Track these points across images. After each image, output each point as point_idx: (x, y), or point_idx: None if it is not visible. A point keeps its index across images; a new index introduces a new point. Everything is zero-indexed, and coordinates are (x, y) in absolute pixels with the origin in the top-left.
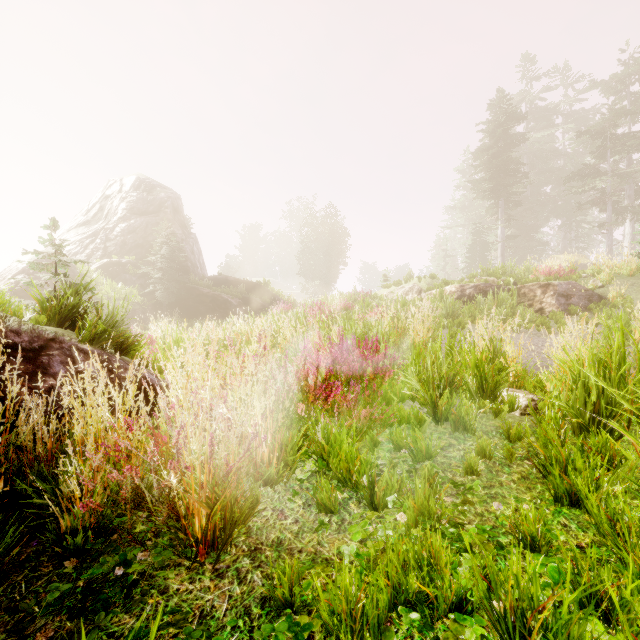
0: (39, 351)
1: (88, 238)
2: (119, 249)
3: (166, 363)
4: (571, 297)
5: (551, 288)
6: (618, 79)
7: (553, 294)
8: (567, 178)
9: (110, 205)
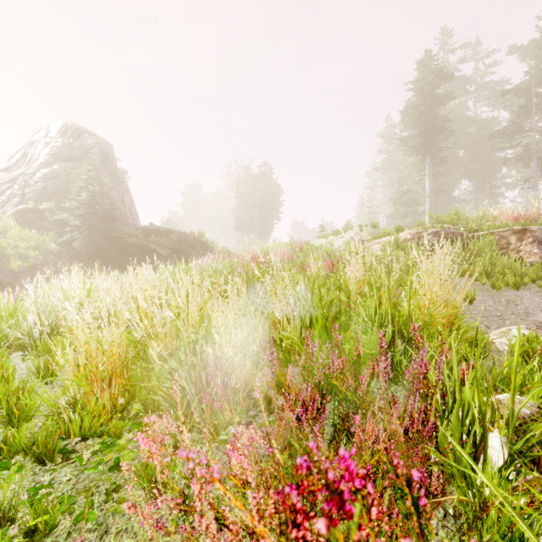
0: None
1: (5, 184)
2: (38, 195)
3: None
4: None
5: (529, 234)
6: (536, 44)
7: (532, 241)
8: (492, 135)
9: (33, 151)
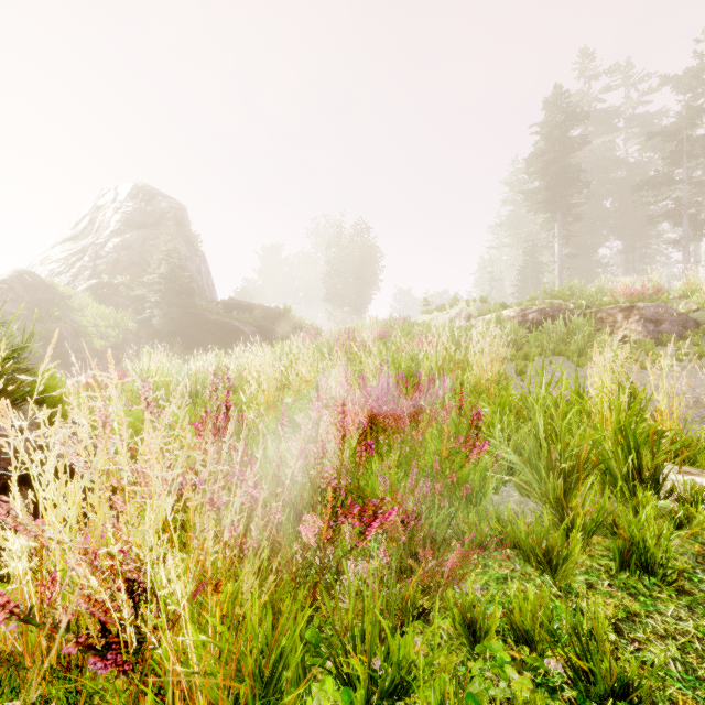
0: None
1: (75, 255)
2: (111, 268)
3: None
4: (661, 323)
5: (636, 312)
6: (693, 74)
7: (639, 319)
8: (636, 187)
9: (102, 217)
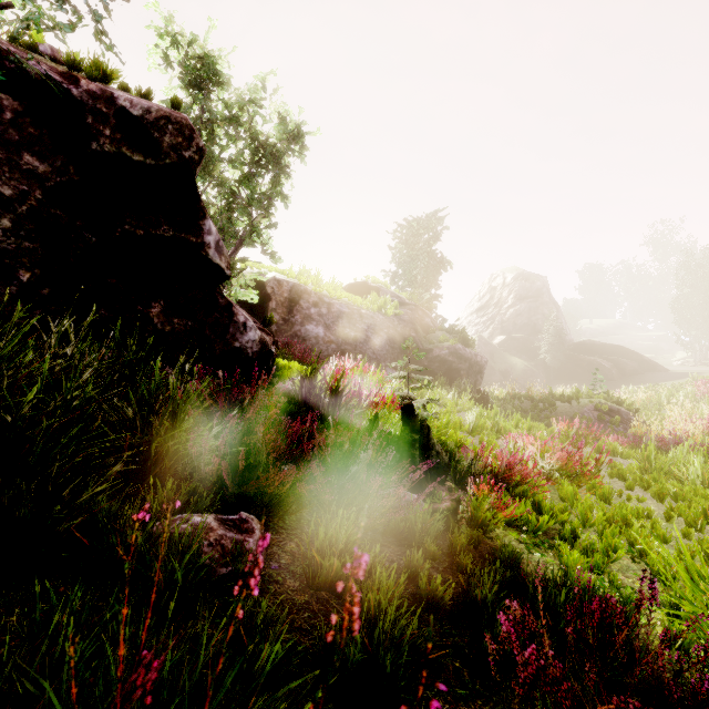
0: (618, 411)
1: (488, 320)
2: (511, 327)
3: (671, 419)
4: None
5: None
6: None
7: None
8: None
9: (498, 295)
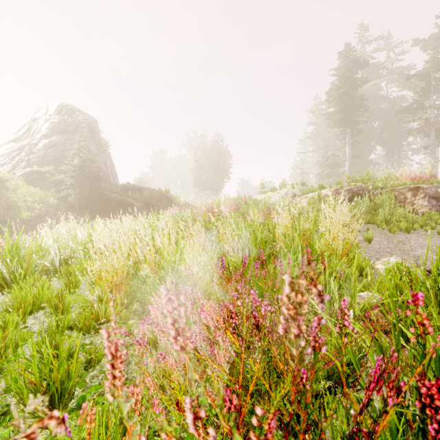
0: None
1: (15, 151)
2: (41, 161)
3: None
4: None
5: (421, 191)
6: (435, 38)
7: (424, 196)
8: (399, 111)
9: (36, 125)
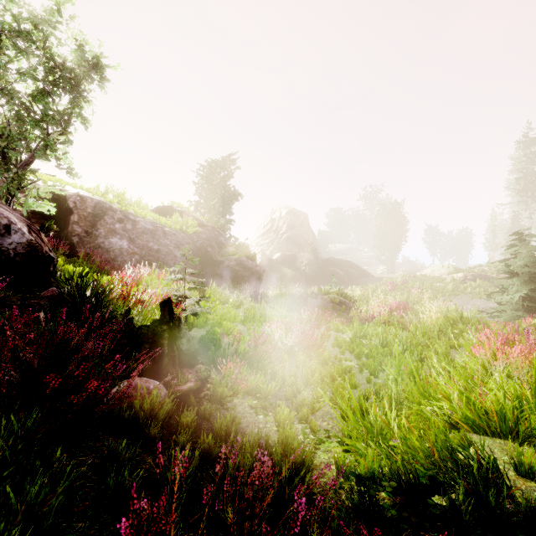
0: (344, 303)
1: (270, 242)
2: (285, 247)
3: (372, 306)
4: None
5: None
6: None
7: None
8: None
9: (277, 224)
